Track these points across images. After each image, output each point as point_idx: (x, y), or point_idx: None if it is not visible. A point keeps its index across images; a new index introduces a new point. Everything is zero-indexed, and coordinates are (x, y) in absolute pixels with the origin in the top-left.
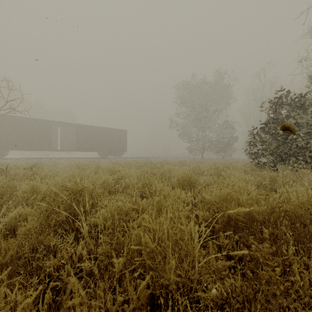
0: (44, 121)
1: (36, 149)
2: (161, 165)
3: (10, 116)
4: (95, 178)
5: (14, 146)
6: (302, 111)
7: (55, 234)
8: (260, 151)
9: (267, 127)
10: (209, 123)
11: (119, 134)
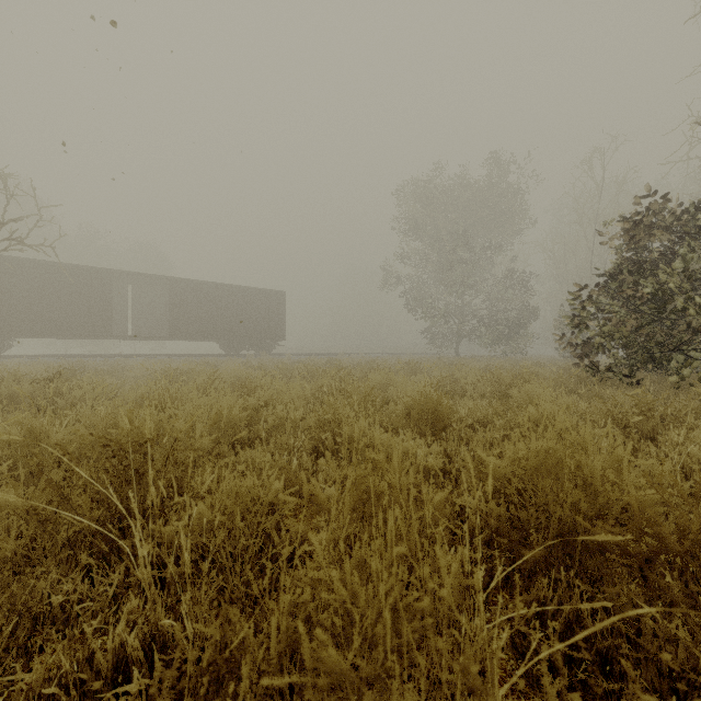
0: (94, 270)
1: (76, 335)
2: (364, 371)
3: (17, 259)
4: (201, 406)
5: (27, 329)
6: (699, 244)
7: (73, 566)
8: (596, 340)
9: (615, 283)
10: (473, 276)
11: (267, 301)
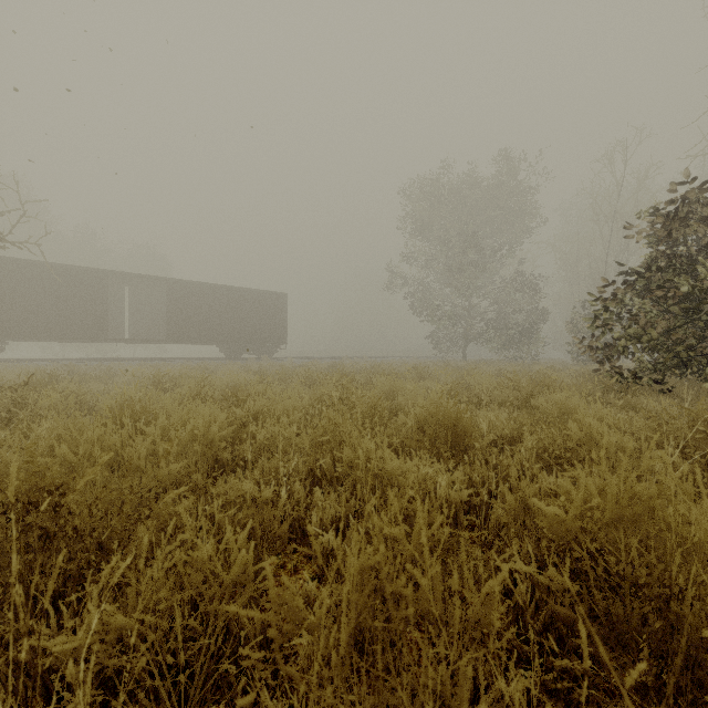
0: (89, 271)
1: (70, 338)
2: (368, 376)
3: (8, 259)
4: (176, 421)
5: (18, 332)
6: None
7: None
8: (621, 343)
9: (642, 281)
10: (481, 278)
11: (268, 303)
